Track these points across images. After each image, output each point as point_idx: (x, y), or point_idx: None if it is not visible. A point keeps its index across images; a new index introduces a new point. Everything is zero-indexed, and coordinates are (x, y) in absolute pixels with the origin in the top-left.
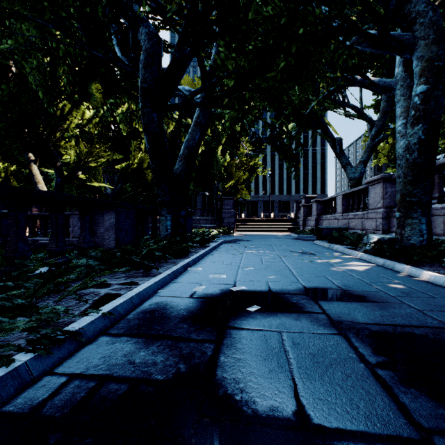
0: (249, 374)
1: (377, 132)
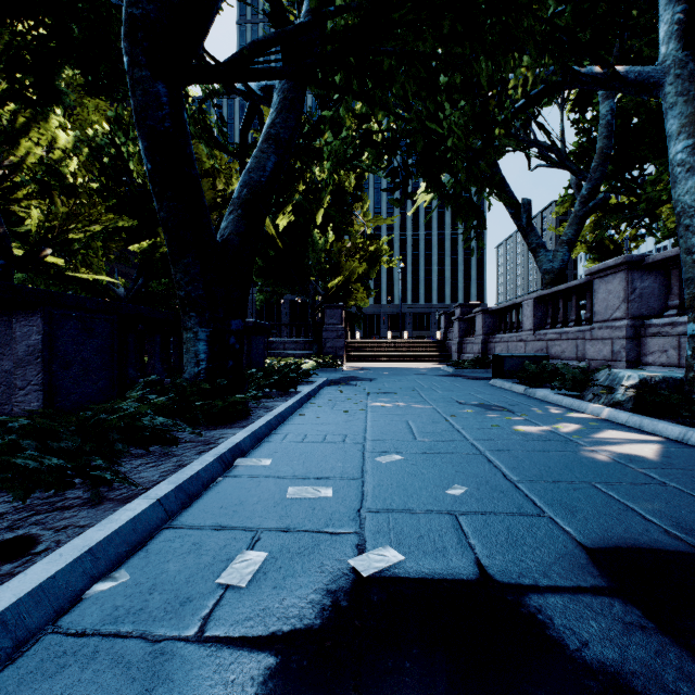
0: None
1: (591, 191)
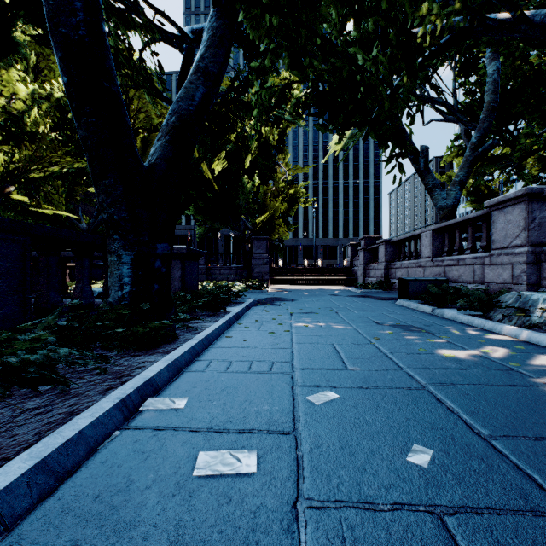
0: None
1: (480, 138)
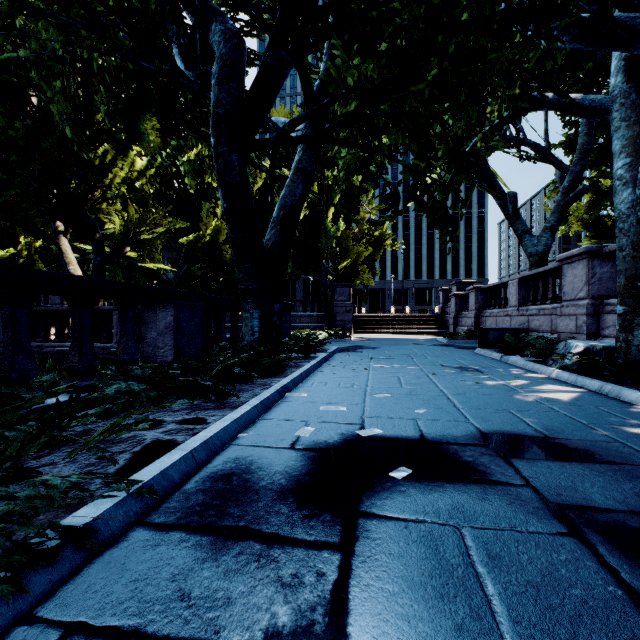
0: (416, 637)
1: (572, 182)
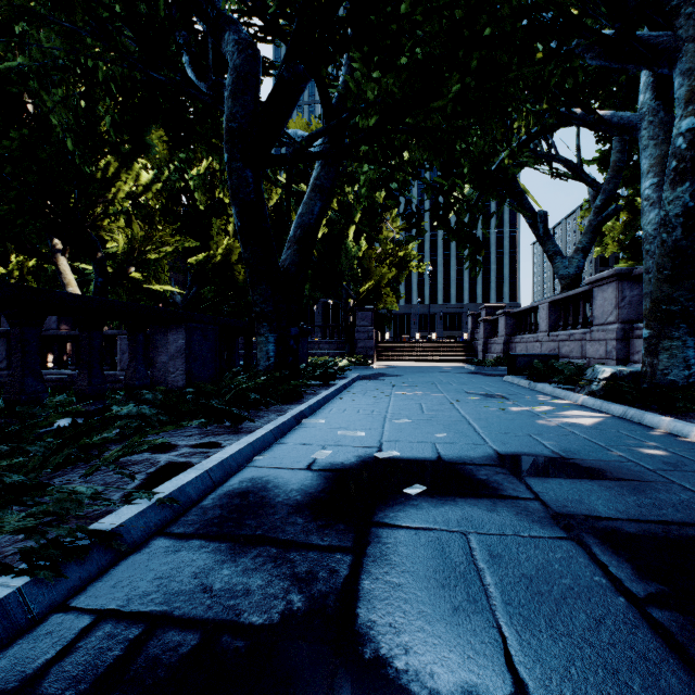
0: (417, 615)
1: (604, 201)
